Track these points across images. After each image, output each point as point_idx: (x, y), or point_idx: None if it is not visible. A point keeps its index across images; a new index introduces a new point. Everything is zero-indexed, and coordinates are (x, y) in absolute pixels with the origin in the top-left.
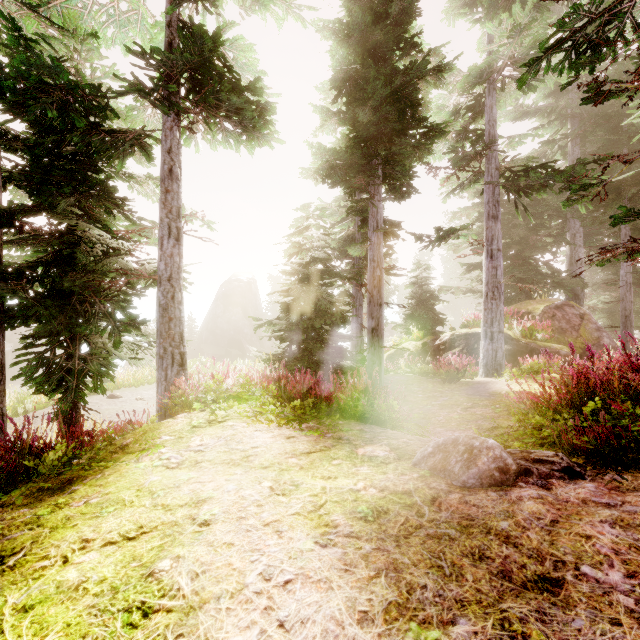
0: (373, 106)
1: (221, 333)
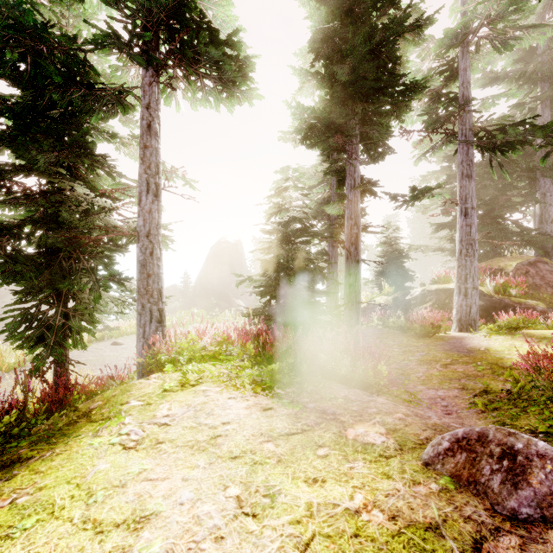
0: (351, 64)
1: (212, 288)
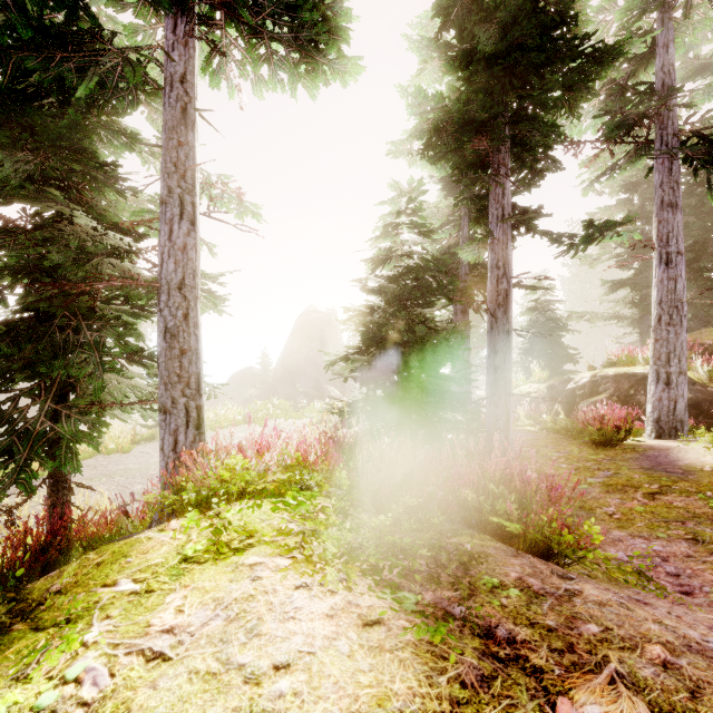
0: (501, 24)
1: (297, 371)
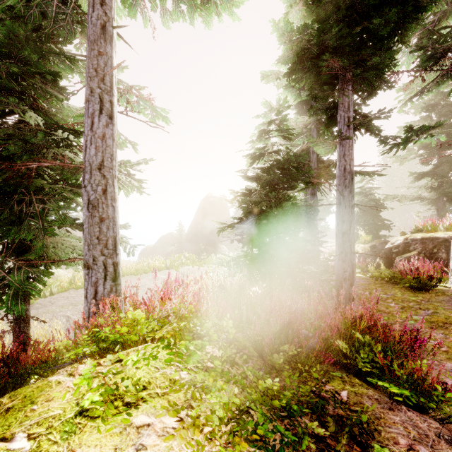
0: None
1: (201, 235)
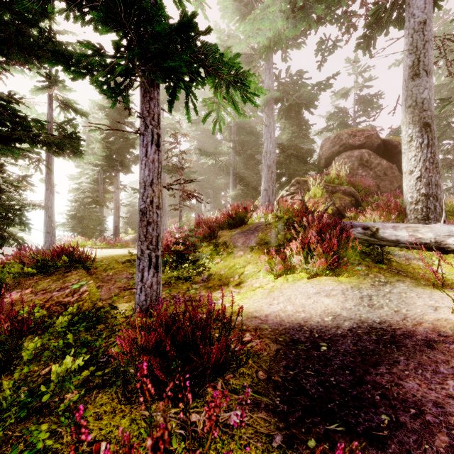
0: (118, 146)
1: None
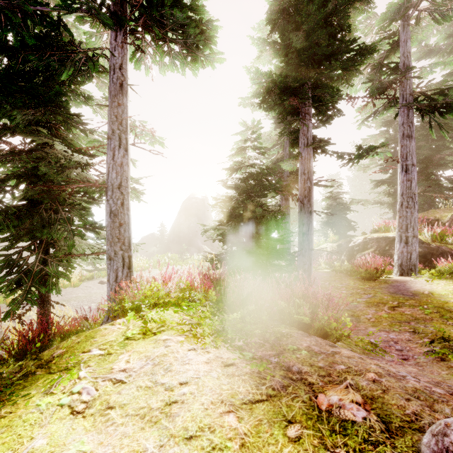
0: (306, 31)
1: (183, 236)
